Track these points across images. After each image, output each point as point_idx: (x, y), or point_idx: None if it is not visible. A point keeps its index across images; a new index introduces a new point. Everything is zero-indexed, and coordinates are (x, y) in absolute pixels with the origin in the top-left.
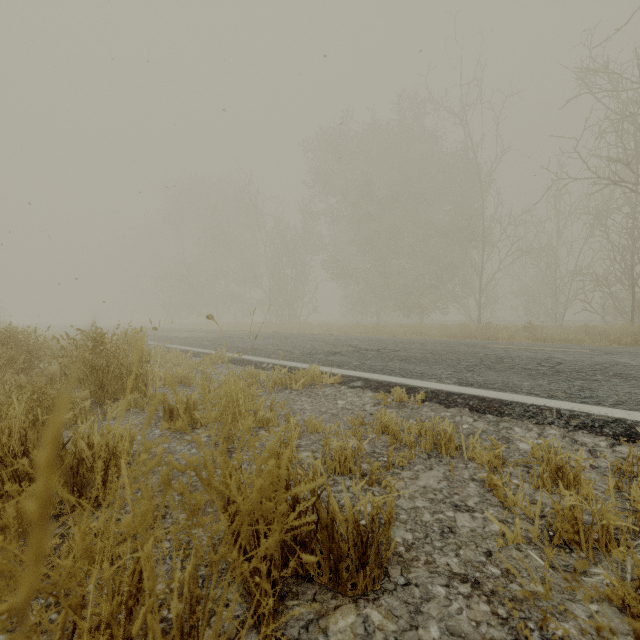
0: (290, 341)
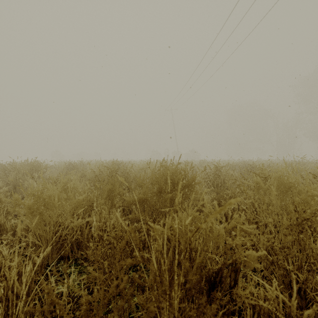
0: None
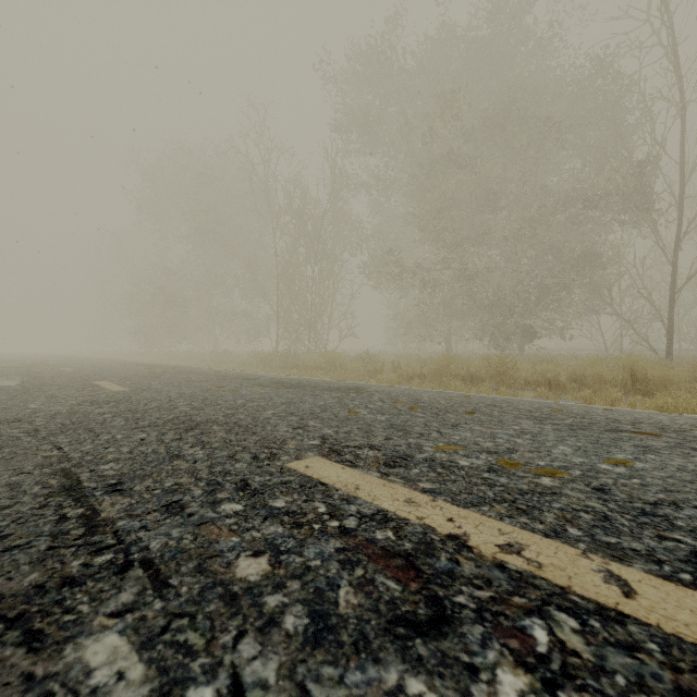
0: None
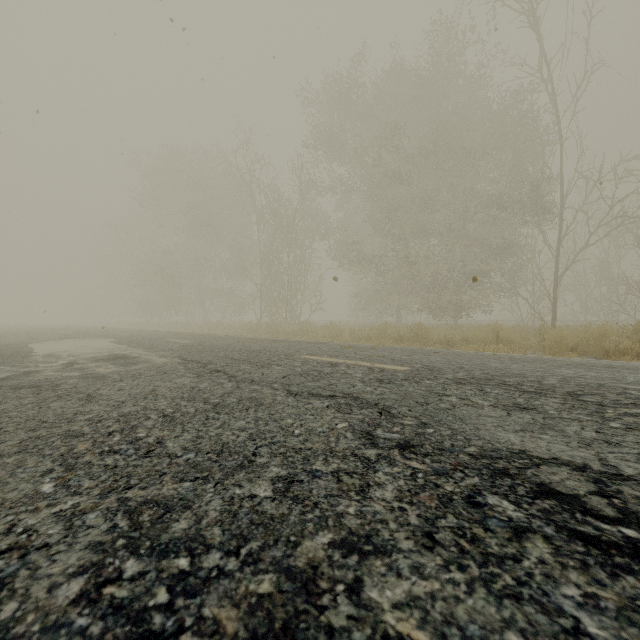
0: (223, 391)
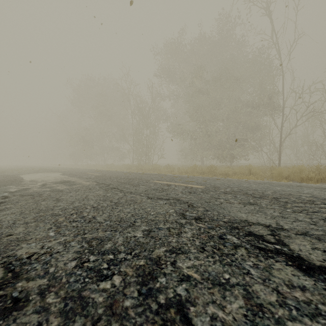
0: (118, 197)
